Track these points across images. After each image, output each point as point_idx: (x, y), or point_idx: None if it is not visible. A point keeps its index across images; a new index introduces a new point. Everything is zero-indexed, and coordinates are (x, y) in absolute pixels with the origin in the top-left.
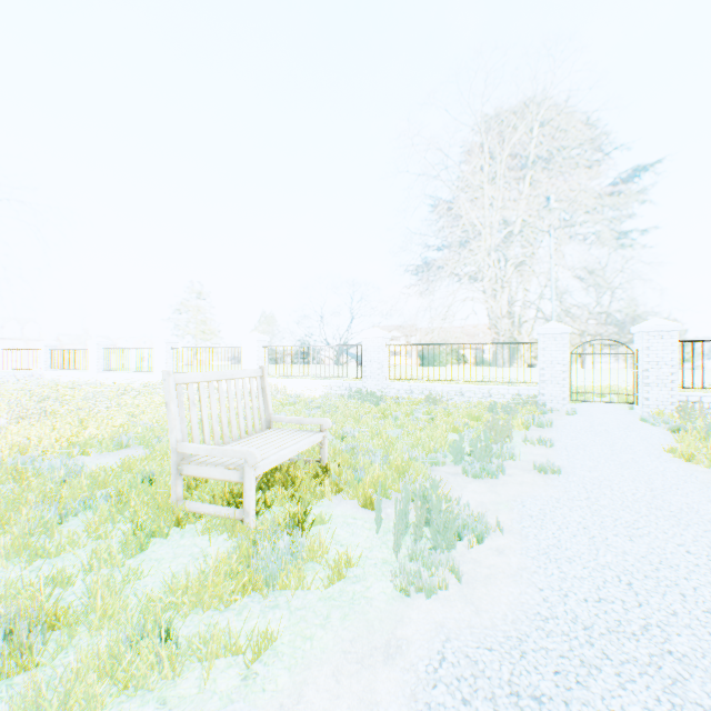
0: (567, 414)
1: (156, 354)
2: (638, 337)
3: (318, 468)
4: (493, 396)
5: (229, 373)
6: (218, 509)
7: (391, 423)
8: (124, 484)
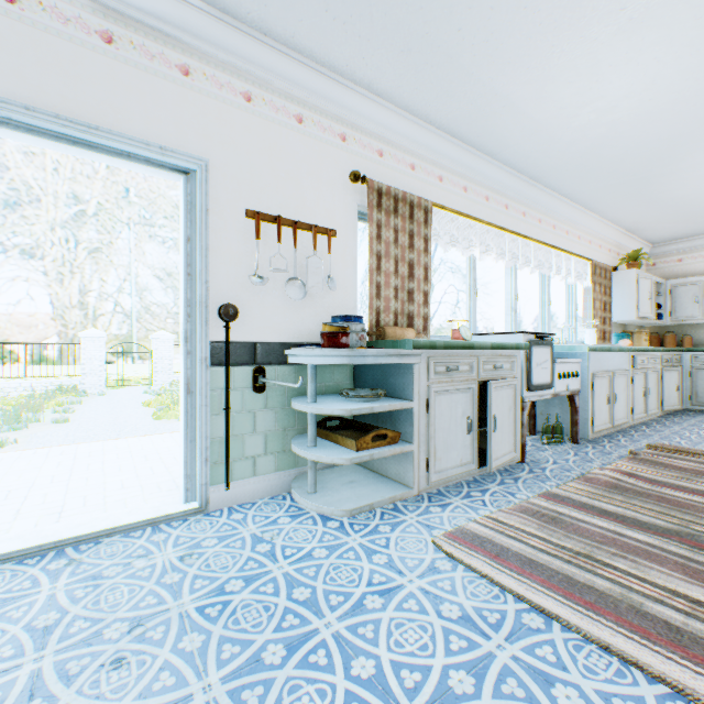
0: (100, 395)
1: None
2: (153, 342)
3: None
4: (38, 388)
5: None
6: None
7: None
8: None
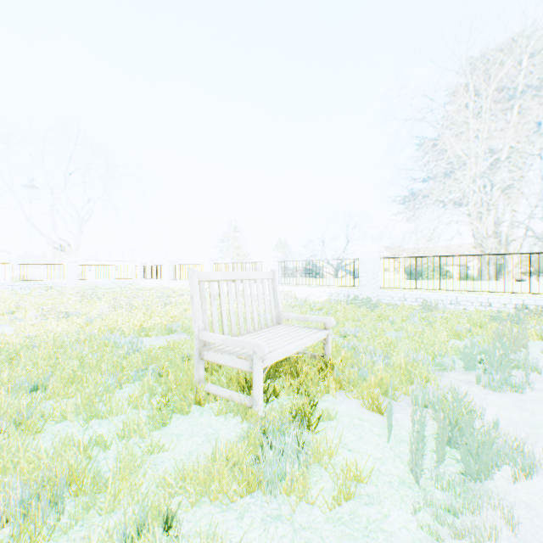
0: None
1: (204, 268)
2: None
3: (322, 363)
4: (493, 305)
5: (244, 274)
6: (230, 394)
7: (388, 326)
8: (165, 362)
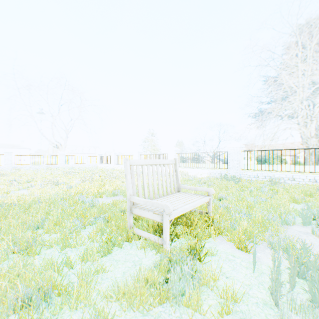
0: None
1: (134, 157)
2: None
3: (206, 217)
4: (318, 181)
5: (157, 161)
6: (149, 235)
7: (248, 194)
8: (110, 213)
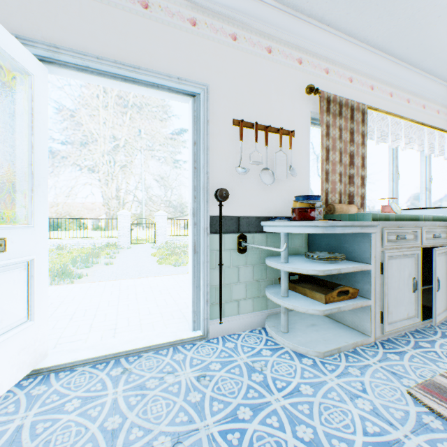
0: (128, 249)
1: None
2: (156, 217)
3: None
4: (97, 244)
5: None
6: None
7: None
8: None
